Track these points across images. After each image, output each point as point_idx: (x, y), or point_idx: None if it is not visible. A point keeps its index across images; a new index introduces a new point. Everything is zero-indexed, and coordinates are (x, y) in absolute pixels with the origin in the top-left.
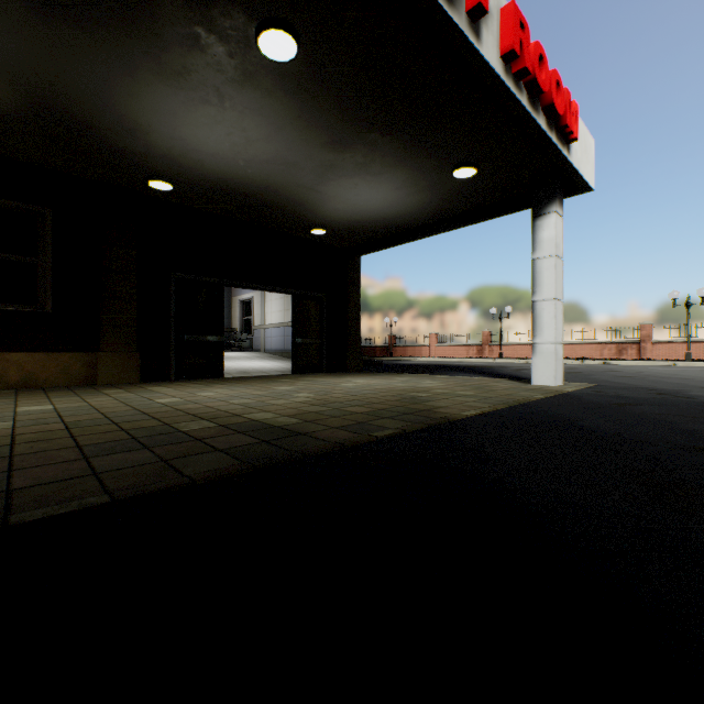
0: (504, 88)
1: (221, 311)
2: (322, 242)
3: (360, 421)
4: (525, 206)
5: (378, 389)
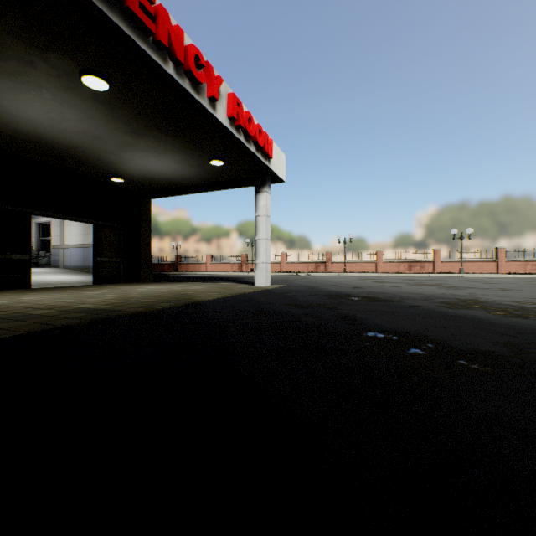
0: (231, 132)
1: (28, 235)
2: (120, 186)
3: (149, 304)
4: (253, 184)
5: (163, 291)
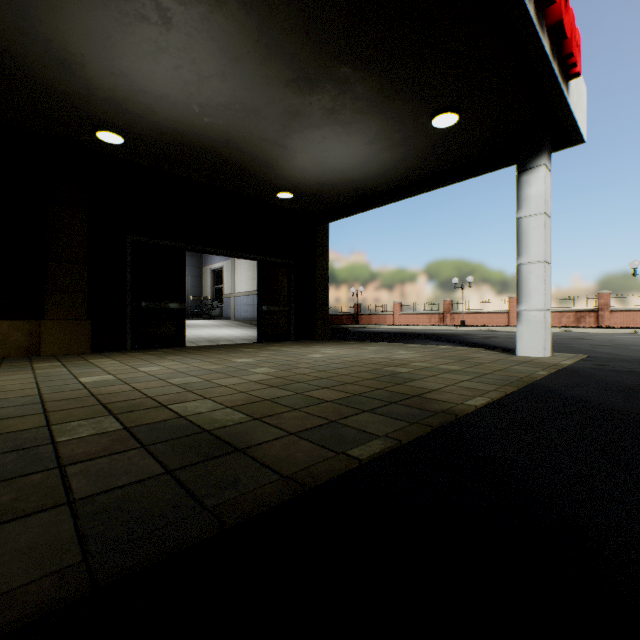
0: None
1: (183, 277)
2: (290, 208)
3: (330, 419)
4: (506, 163)
5: (350, 362)
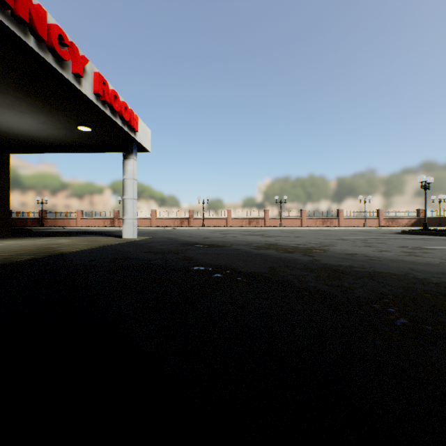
0: (97, 106)
1: None
2: None
3: (7, 258)
4: (122, 151)
5: (24, 245)
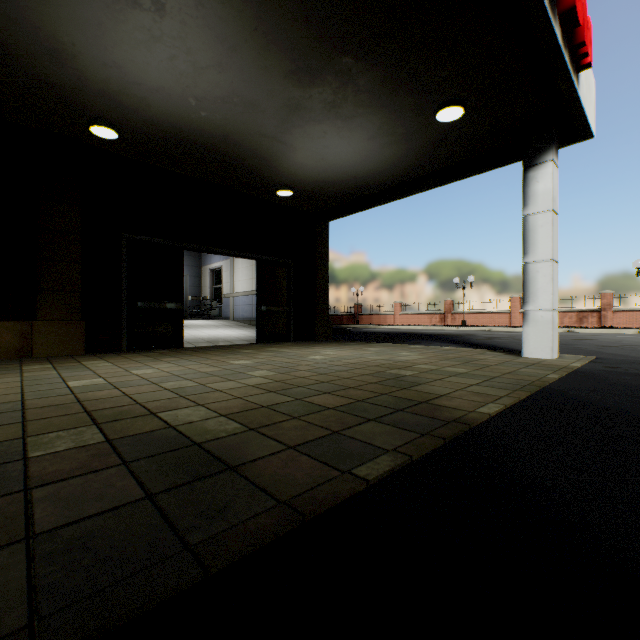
0: None
1: (180, 277)
2: (290, 206)
3: (332, 430)
4: (511, 159)
5: (351, 365)
